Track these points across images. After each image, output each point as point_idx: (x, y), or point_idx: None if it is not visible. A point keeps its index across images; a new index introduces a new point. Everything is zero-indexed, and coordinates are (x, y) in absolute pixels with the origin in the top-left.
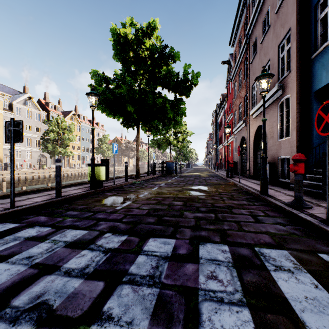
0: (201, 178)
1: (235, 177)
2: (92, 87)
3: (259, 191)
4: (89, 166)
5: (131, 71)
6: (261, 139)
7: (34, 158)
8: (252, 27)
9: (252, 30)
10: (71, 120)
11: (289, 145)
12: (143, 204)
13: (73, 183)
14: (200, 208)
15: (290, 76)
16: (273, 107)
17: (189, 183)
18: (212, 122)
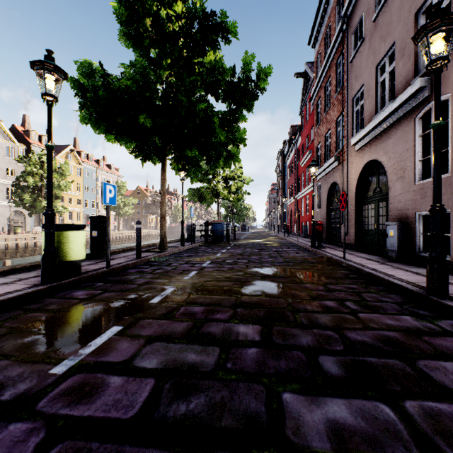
0: (271, 249)
1: (325, 247)
2: (48, 52)
3: (407, 282)
4: (44, 231)
5: (150, 60)
6: (371, 184)
7: (3, 217)
8: (353, 1)
9: (353, 6)
10: (66, 159)
11: (449, 189)
12: (148, 342)
13: (19, 265)
14: (320, 362)
15: (451, 58)
16: (404, 124)
17: (255, 261)
18: (277, 166)
